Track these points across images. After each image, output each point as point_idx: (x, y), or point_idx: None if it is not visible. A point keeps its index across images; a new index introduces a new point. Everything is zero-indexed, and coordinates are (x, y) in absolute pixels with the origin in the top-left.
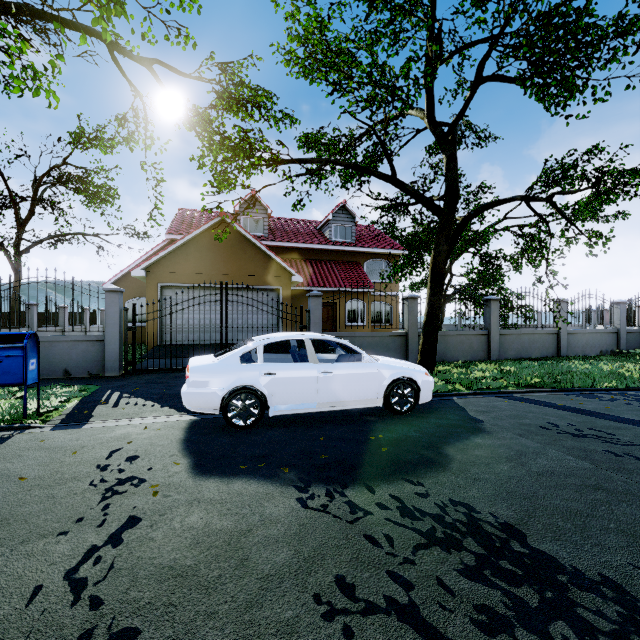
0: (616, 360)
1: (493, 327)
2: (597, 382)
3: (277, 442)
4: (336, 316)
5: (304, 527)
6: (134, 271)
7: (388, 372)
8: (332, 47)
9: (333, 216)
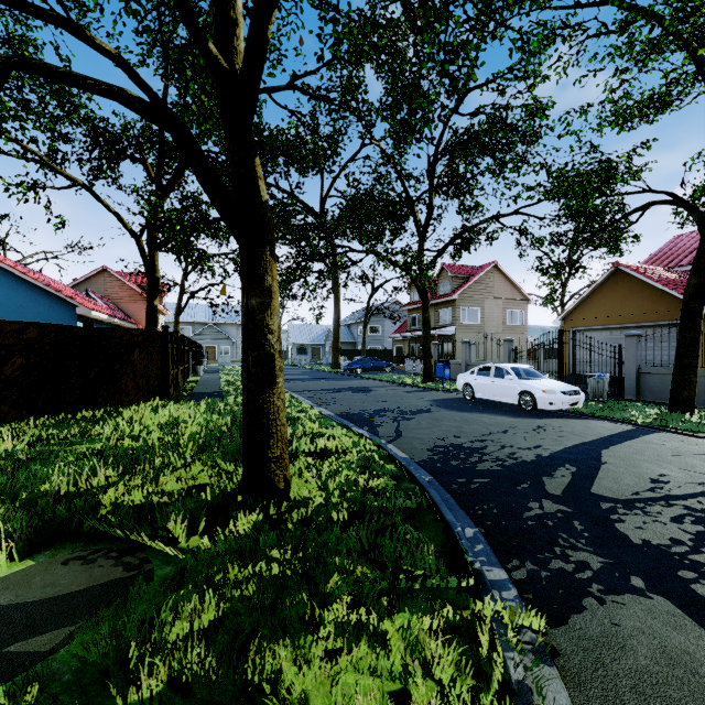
0: None
1: None
2: None
3: (461, 403)
4: None
5: (416, 405)
6: (554, 322)
7: (520, 386)
8: (660, 87)
9: None
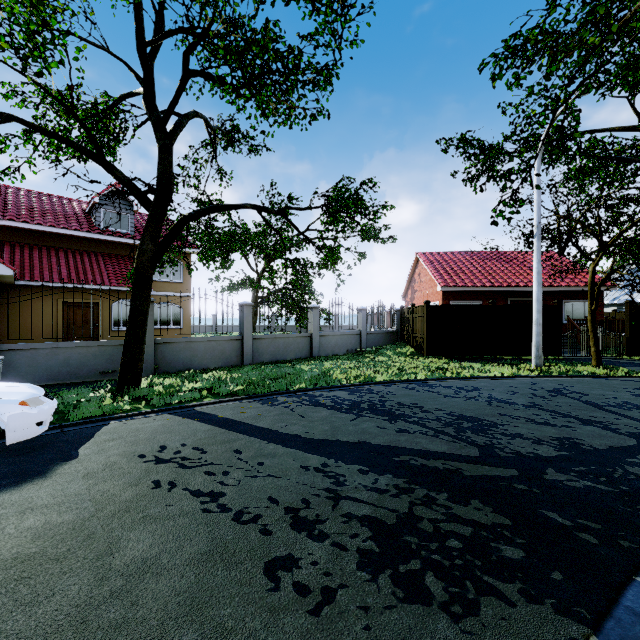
0: (348, 358)
1: (247, 332)
2: (293, 384)
3: None
4: (98, 319)
5: None
6: None
7: None
8: None
9: (102, 199)
